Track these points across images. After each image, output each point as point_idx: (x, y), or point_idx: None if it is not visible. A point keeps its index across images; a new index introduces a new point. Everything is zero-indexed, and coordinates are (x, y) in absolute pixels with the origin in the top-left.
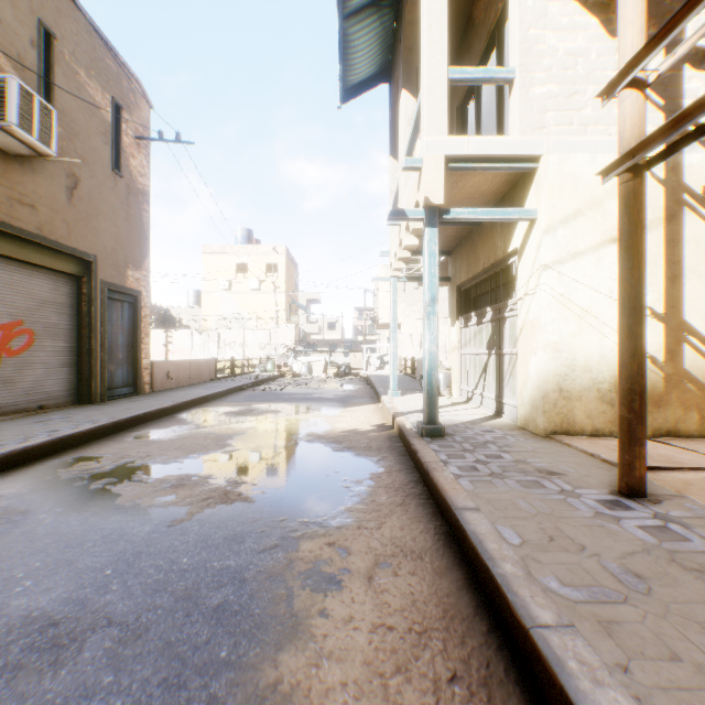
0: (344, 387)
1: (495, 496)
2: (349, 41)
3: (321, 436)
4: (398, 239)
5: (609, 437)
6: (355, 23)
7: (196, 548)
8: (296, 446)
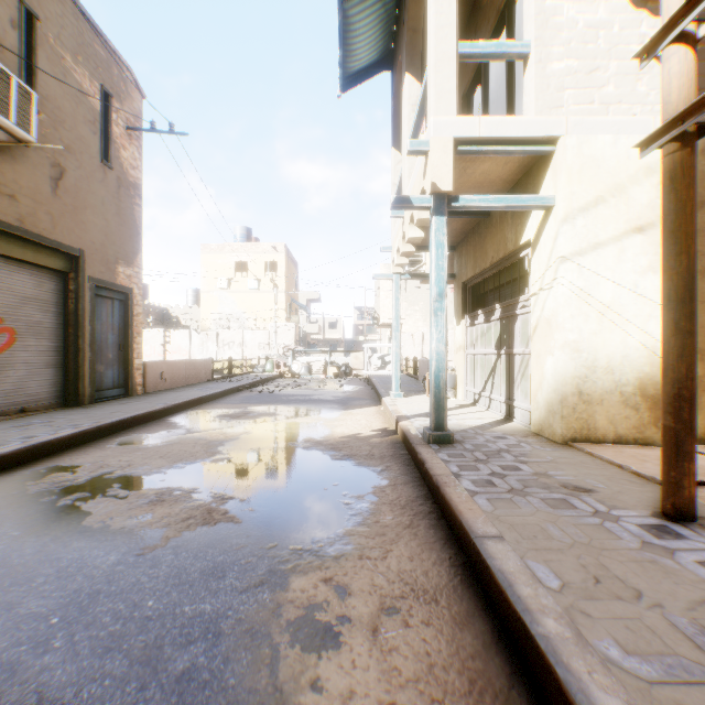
0: (344, 388)
1: (519, 519)
2: (350, 23)
3: (319, 442)
4: (401, 233)
5: (634, 445)
6: (355, 4)
7: (166, 585)
8: (292, 454)
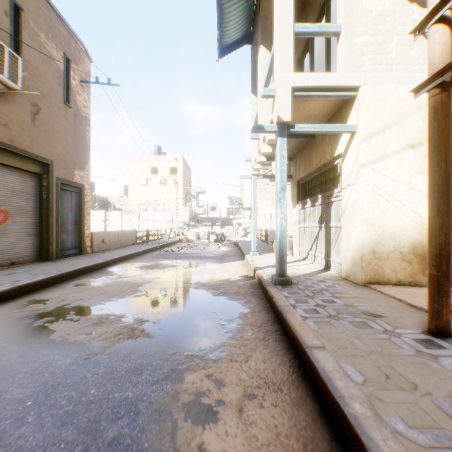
0: (220, 248)
1: (335, 335)
2: (224, 13)
3: (204, 284)
4: (257, 148)
5: (408, 286)
6: (228, 1)
7: (103, 379)
8: (187, 292)
